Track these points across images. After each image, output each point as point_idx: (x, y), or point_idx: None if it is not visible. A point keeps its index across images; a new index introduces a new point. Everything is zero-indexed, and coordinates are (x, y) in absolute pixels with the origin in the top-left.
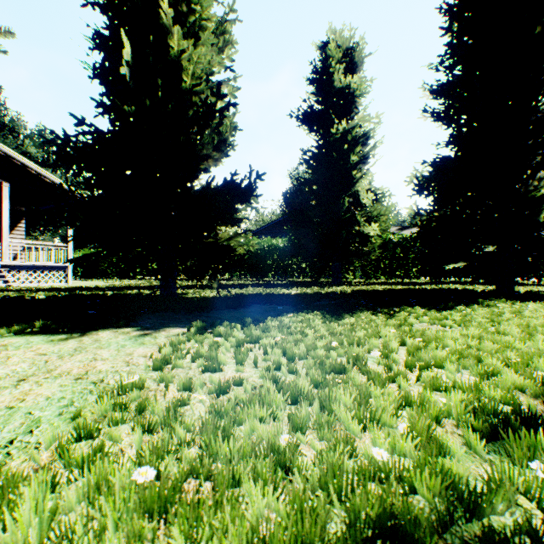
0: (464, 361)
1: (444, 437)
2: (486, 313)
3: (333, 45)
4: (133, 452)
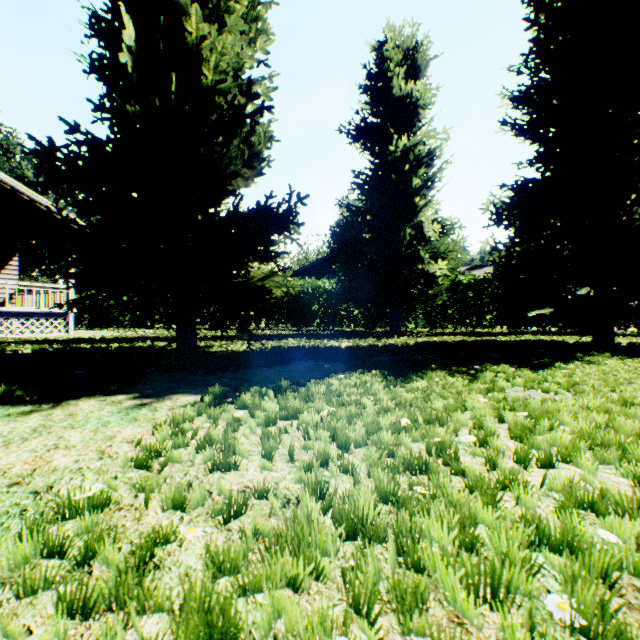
0: (603, 452)
1: None
2: (596, 373)
3: (392, 44)
4: None
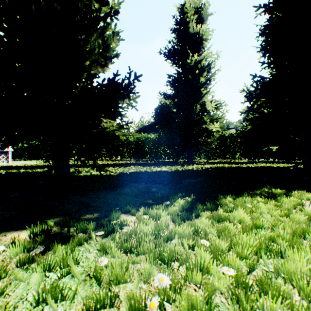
0: None
1: None
2: None
3: (188, 5)
4: None
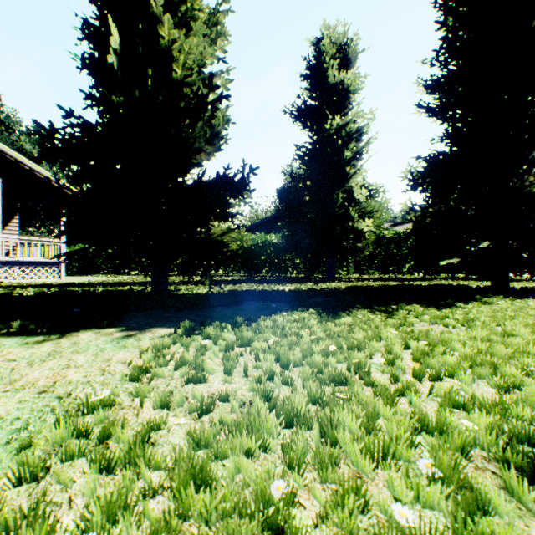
0: (479, 370)
1: (481, 482)
2: (488, 311)
3: (327, 41)
4: (84, 503)
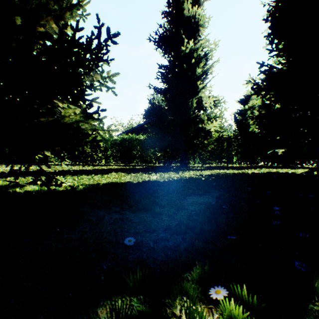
0: None
1: None
2: None
3: None
4: None
